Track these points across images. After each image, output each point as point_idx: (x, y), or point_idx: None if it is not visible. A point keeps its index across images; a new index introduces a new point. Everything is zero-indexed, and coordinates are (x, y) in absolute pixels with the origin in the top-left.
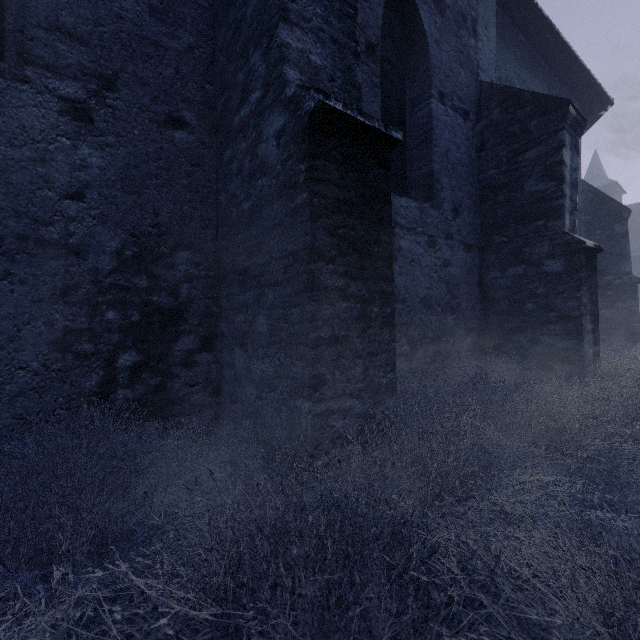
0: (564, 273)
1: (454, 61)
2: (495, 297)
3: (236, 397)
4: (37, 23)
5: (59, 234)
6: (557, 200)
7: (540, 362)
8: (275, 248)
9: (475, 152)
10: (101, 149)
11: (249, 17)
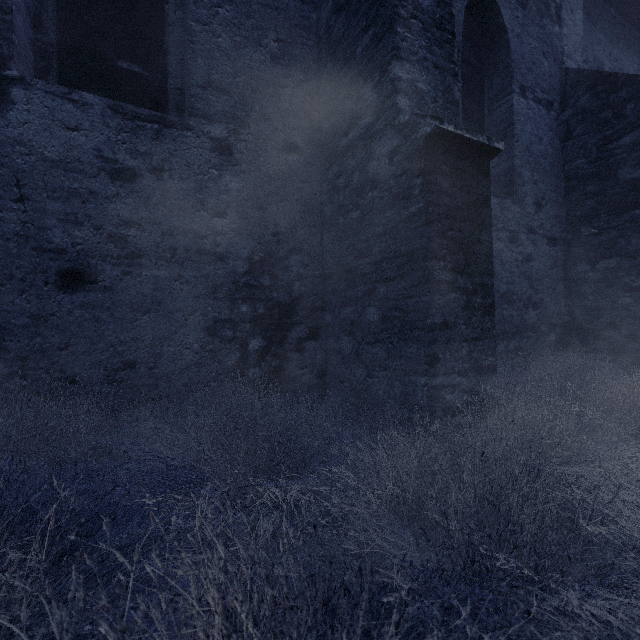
0: None
1: (536, 52)
2: (583, 291)
3: (343, 378)
4: (196, 83)
5: (210, 245)
6: None
7: (637, 359)
8: (387, 250)
9: (559, 142)
10: (238, 175)
11: (359, 55)
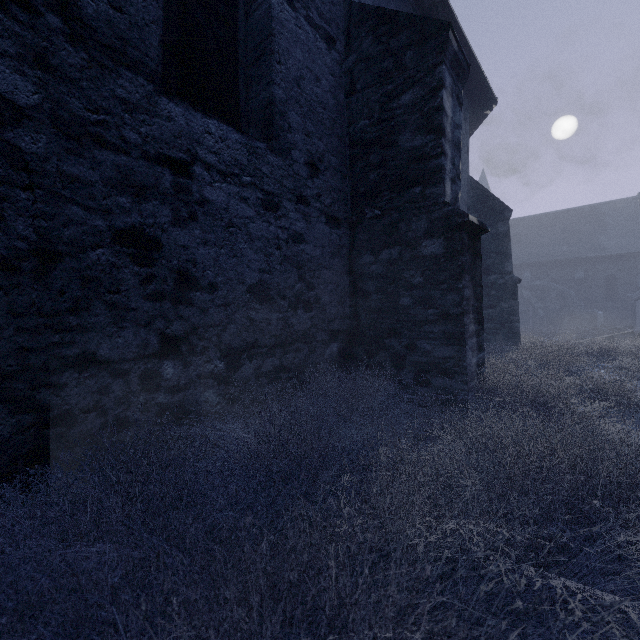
0: (444, 256)
1: None
2: (367, 289)
3: None
4: None
5: None
6: (436, 159)
7: (417, 375)
8: None
9: (344, 96)
10: None
11: None
